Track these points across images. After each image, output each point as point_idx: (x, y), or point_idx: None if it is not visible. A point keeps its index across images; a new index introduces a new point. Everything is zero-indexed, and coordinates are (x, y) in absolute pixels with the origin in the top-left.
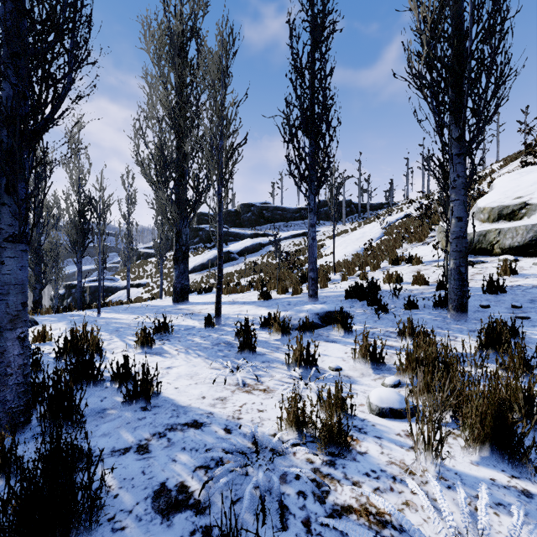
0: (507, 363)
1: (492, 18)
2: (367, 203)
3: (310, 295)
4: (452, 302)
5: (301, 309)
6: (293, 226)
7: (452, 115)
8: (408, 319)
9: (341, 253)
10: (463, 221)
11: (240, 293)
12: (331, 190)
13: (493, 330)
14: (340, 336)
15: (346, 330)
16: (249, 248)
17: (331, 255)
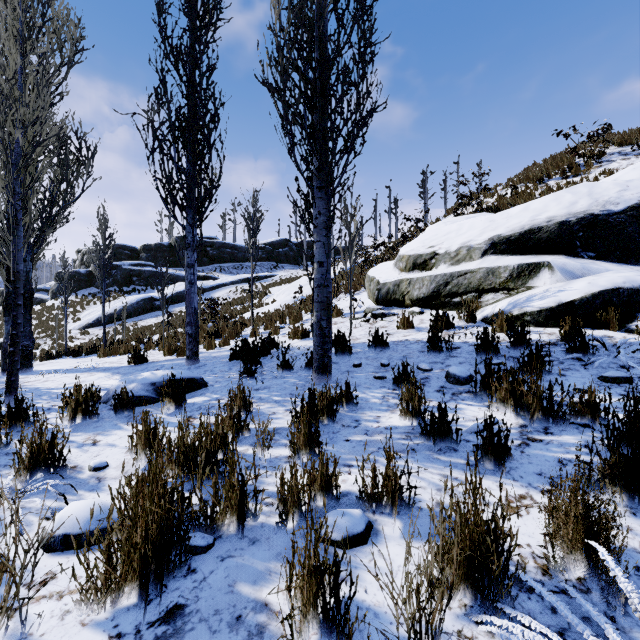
0: (296, 441)
1: (364, 38)
2: (332, 246)
3: (186, 357)
4: (314, 362)
5: (135, 378)
6: (245, 269)
7: (313, 140)
8: (239, 387)
9: (277, 303)
10: (325, 266)
11: (123, 354)
12: (248, 224)
13: (311, 397)
14: (167, 413)
15: (177, 404)
16: (182, 294)
17: (270, 304)
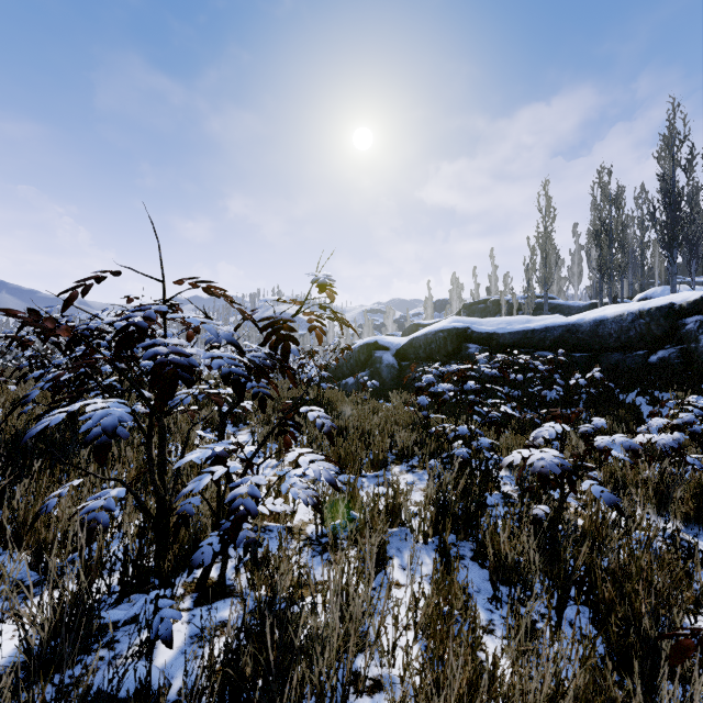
0: None
1: None
2: None
3: None
4: None
5: None
6: None
7: None
8: None
9: None
10: None
11: None
12: None
13: None
14: None
15: None
16: None
17: None
